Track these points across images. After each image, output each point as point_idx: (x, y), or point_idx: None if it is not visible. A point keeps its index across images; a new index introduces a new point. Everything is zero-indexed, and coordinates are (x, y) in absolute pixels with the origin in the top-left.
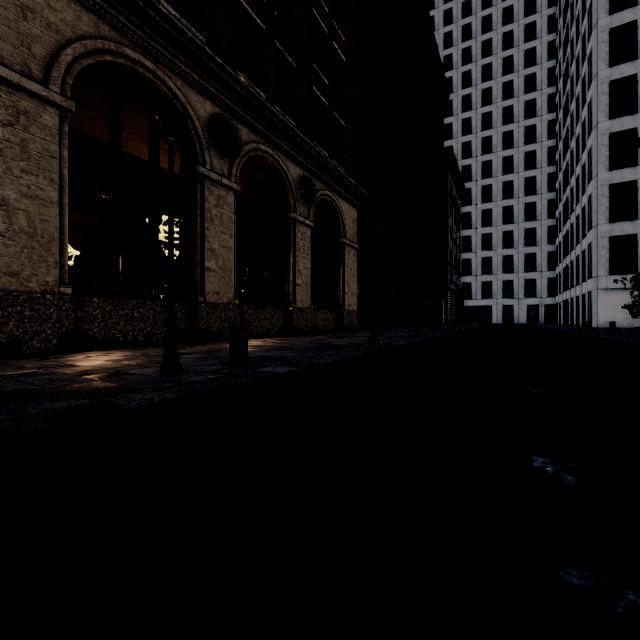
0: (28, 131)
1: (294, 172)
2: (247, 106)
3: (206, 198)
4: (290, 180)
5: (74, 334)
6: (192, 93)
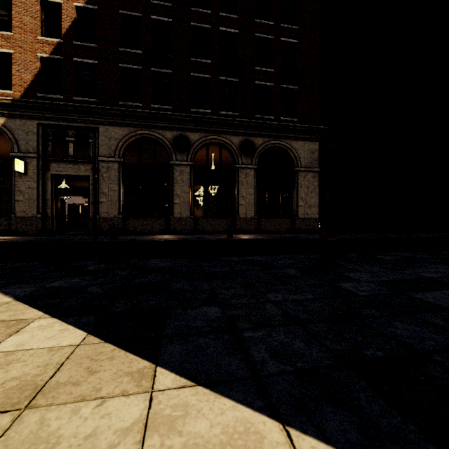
0: (111, 172)
1: (237, 141)
2: (196, 123)
3: (174, 173)
4: (233, 147)
5: (125, 229)
6: (167, 132)
